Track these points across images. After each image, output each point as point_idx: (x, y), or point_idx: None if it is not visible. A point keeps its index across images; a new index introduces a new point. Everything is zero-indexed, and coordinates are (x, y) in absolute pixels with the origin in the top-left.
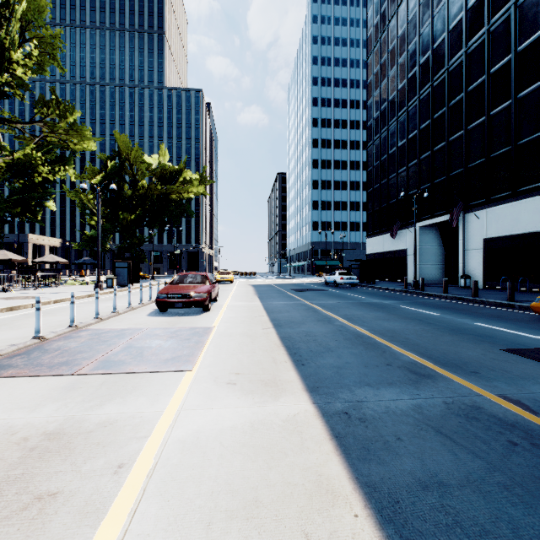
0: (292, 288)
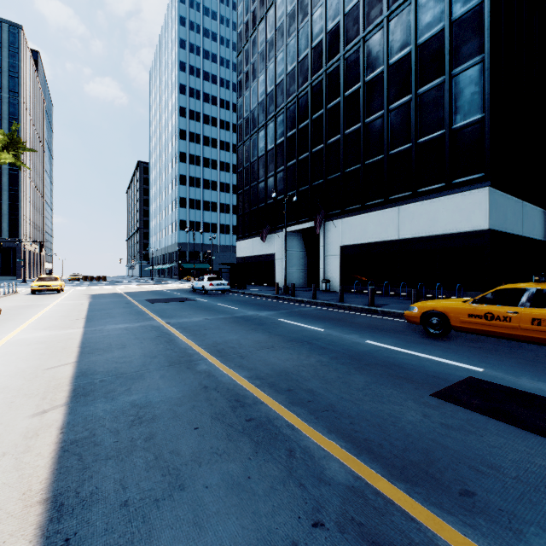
0: (148, 297)
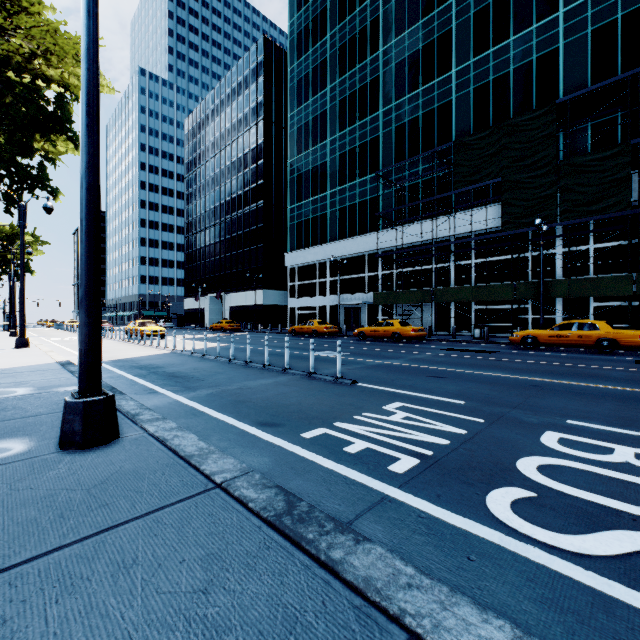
0: None
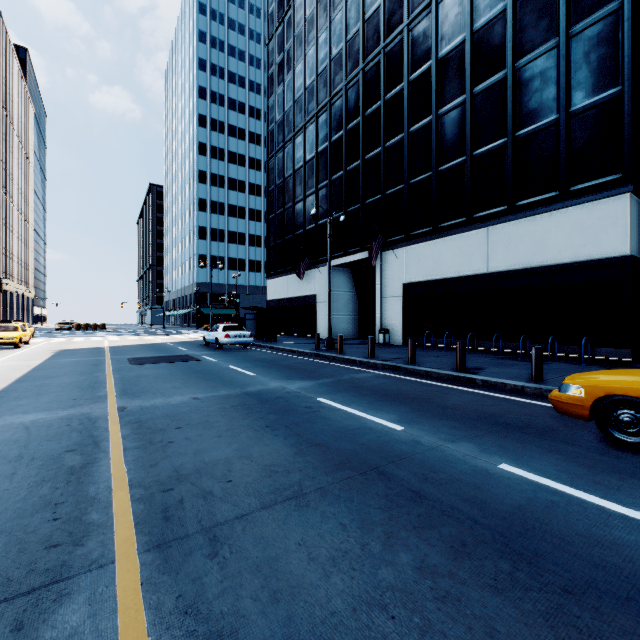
0: (135, 355)
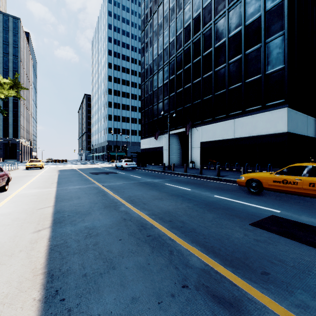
0: (91, 171)
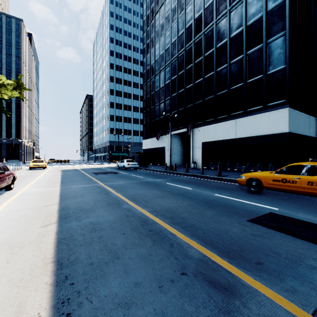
0: (93, 171)
